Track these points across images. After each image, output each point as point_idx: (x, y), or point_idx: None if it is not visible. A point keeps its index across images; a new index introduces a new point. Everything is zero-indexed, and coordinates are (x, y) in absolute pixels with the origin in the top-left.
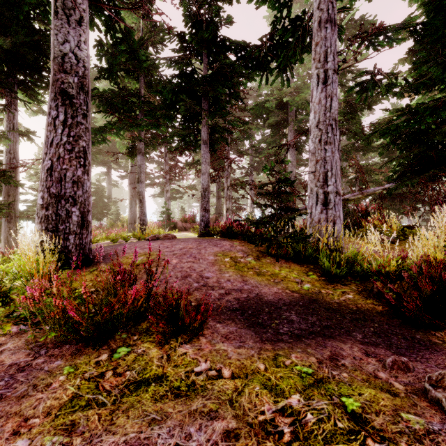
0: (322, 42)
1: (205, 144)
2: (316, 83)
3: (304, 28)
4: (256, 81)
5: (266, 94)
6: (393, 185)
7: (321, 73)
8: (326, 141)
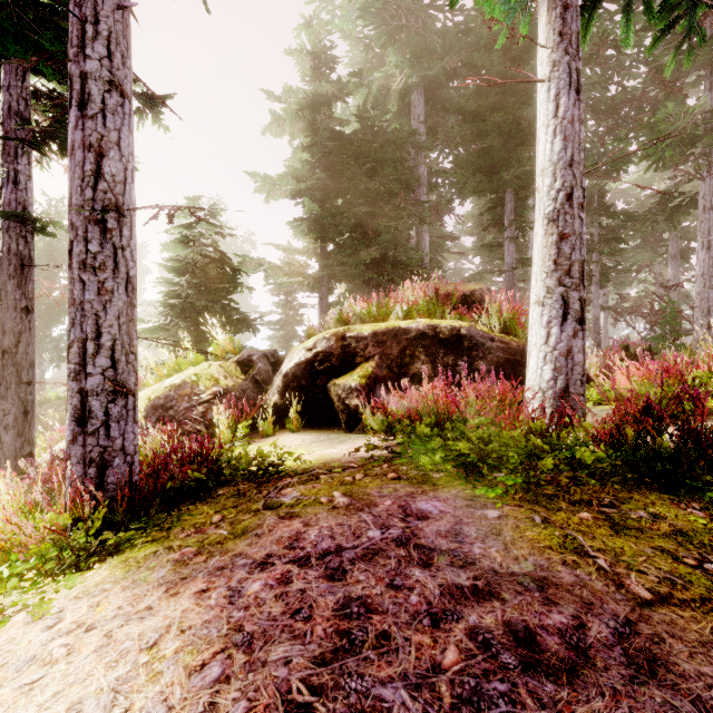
0: (706, 222)
1: (596, 285)
2: (701, 248)
3: (691, 199)
4: (621, 184)
5: (636, 199)
6: None
7: (705, 242)
8: (709, 287)
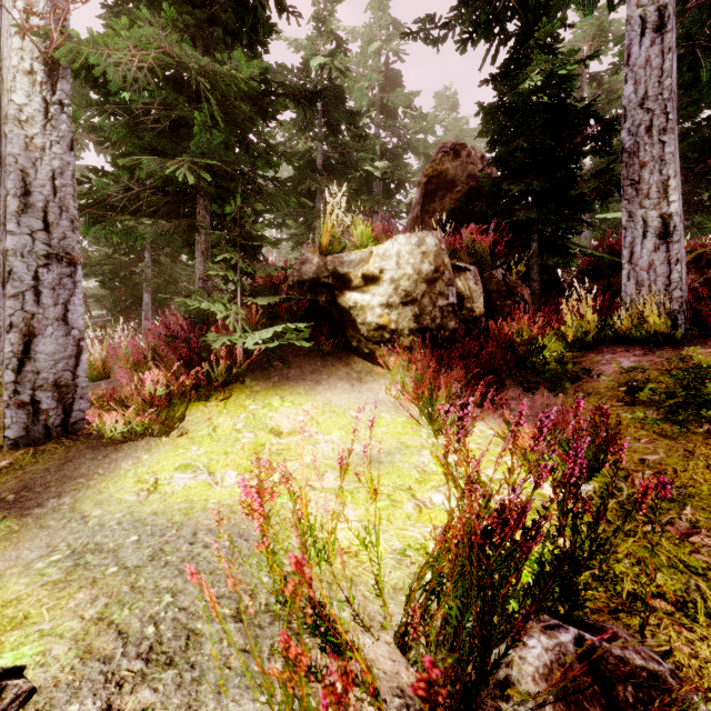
0: None
1: None
2: None
3: None
4: None
5: None
6: (110, 319)
7: None
8: None
